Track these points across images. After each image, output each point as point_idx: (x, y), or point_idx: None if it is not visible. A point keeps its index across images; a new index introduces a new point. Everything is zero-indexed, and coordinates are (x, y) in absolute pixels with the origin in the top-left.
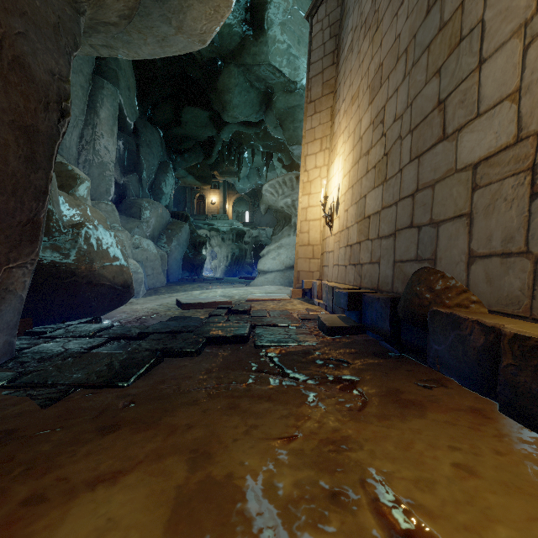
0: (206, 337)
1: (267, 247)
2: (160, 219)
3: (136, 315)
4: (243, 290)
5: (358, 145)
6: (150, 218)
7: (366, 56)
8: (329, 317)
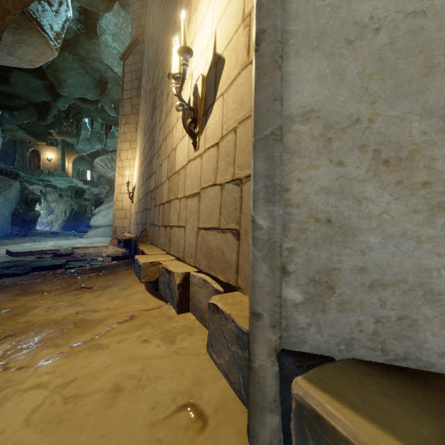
0: (32, 267)
1: (99, 207)
2: None
3: None
4: (74, 241)
5: (140, 158)
6: None
7: (144, 111)
8: (116, 252)
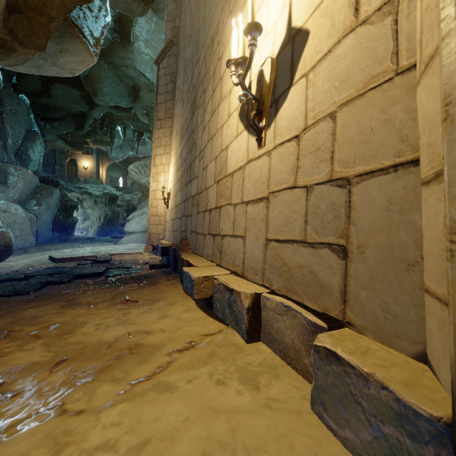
0: (75, 275)
1: (133, 213)
2: (28, 184)
3: (13, 269)
4: (110, 247)
5: (177, 162)
6: (17, 183)
7: (180, 114)
8: (154, 260)
